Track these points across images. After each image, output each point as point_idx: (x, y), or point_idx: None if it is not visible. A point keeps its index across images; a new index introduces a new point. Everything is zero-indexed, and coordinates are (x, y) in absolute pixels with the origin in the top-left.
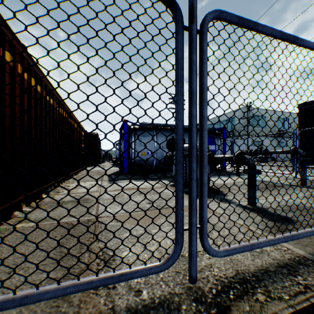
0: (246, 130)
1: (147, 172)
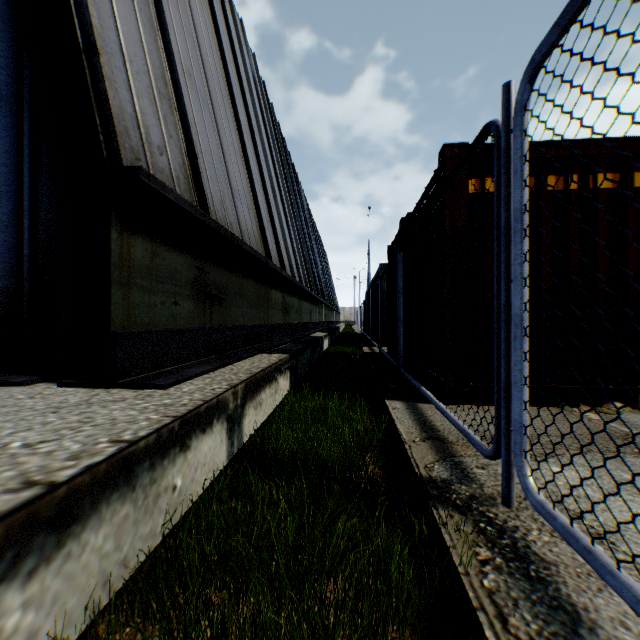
0: None
1: None
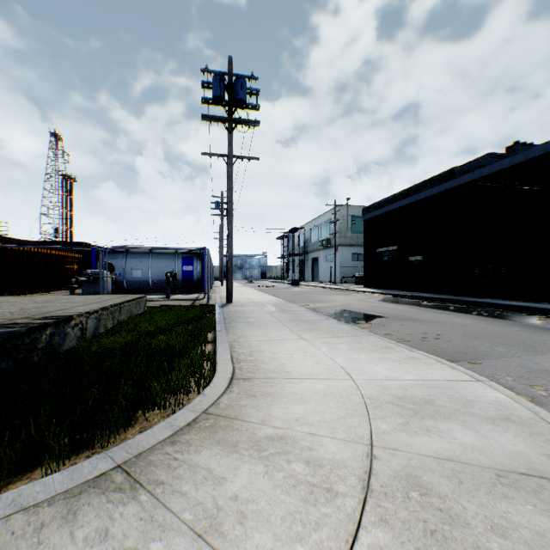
0: (342, 239)
1: (120, 292)
